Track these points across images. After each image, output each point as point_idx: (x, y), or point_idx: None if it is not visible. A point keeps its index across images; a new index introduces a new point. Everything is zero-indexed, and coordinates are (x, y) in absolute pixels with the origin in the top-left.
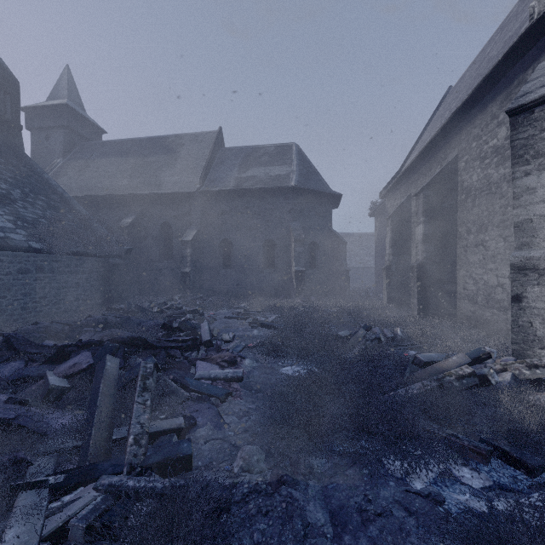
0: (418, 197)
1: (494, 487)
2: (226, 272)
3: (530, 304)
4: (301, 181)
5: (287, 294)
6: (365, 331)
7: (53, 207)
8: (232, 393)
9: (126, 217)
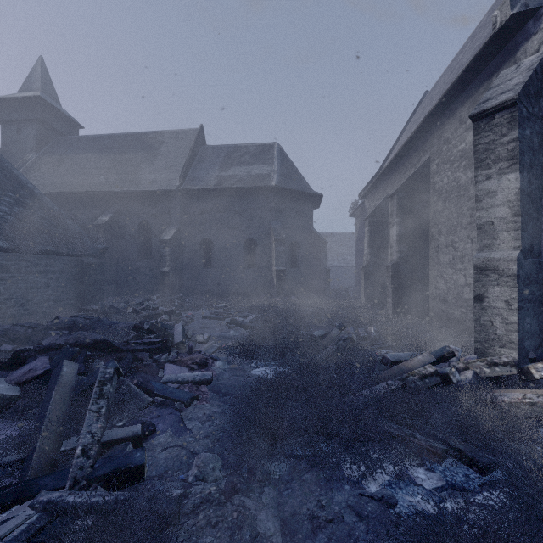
0: (393, 199)
1: (446, 487)
2: (207, 272)
3: (491, 304)
4: (282, 181)
5: (268, 293)
6: (339, 331)
7: (21, 203)
8: (199, 397)
9: (102, 215)
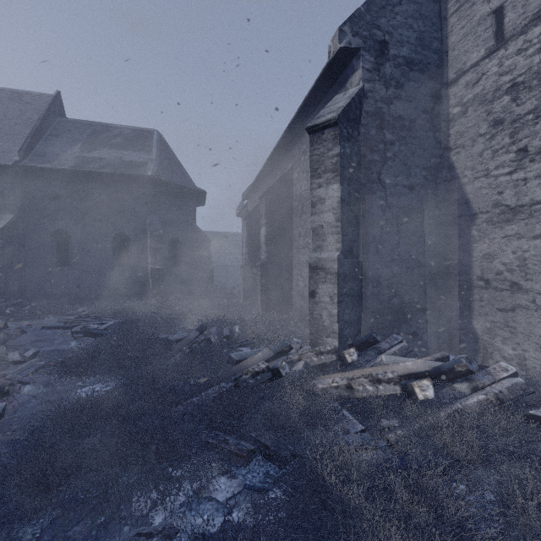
0: (262, 201)
1: (243, 492)
2: (62, 271)
3: (321, 299)
4: (161, 172)
5: (143, 294)
6: (198, 332)
7: None
8: None
9: None
